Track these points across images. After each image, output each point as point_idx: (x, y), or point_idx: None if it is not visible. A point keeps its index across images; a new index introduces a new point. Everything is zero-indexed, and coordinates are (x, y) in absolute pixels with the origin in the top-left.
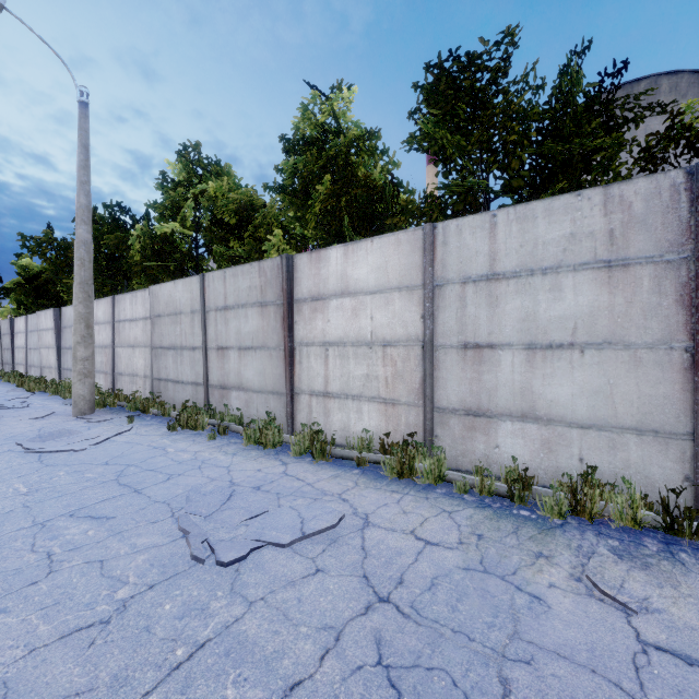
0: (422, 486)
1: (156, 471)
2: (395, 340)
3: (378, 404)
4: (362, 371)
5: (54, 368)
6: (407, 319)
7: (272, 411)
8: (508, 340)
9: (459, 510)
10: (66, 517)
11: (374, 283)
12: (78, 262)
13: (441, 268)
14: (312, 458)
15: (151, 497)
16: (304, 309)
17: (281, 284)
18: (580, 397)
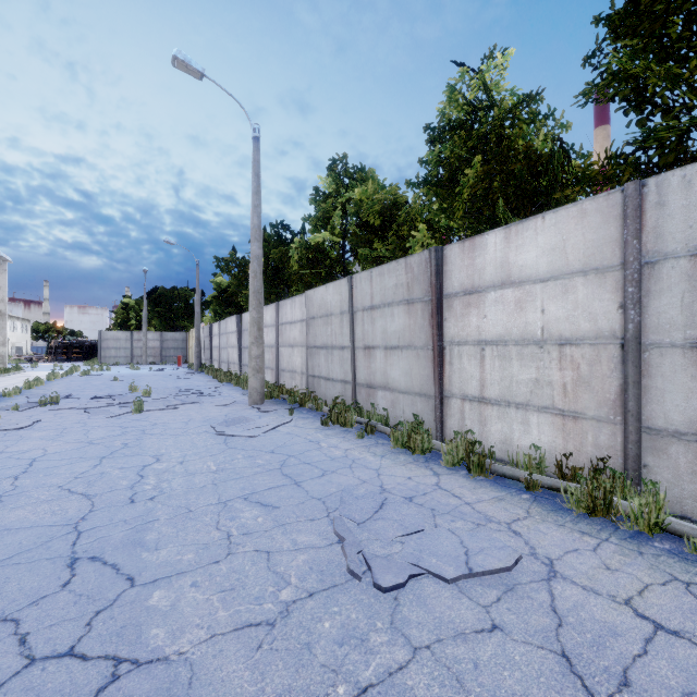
0: (627, 532)
1: (312, 465)
2: (578, 337)
3: (552, 416)
4: (528, 375)
5: (236, 364)
6: (597, 310)
7: (419, 413)
8: None
9: None
10: (241, 499)
11: (545, 268)
12: (252, 275)
13: (654, 238)
14: (468, 471)
15: (308, 492)
16: (454, 305)
17: (429, 279)
18: None
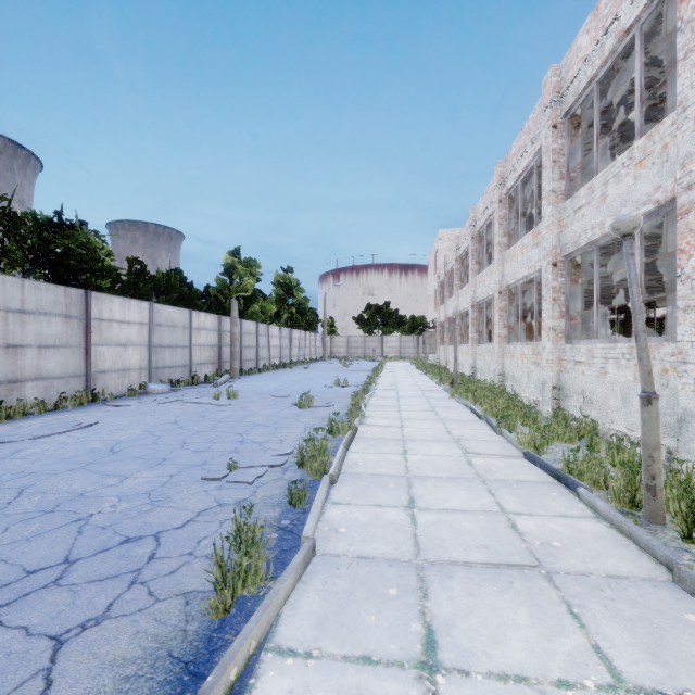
0: (23, 418)
1: None
2: None
3: None
4: None
5: None
6: None
7: None
8: (31, 343)
9: (59, 414)
10: (10, 457)
11: None
12: None
13: None
14: None
15: None
16: None
17: None
18: (58, 366)
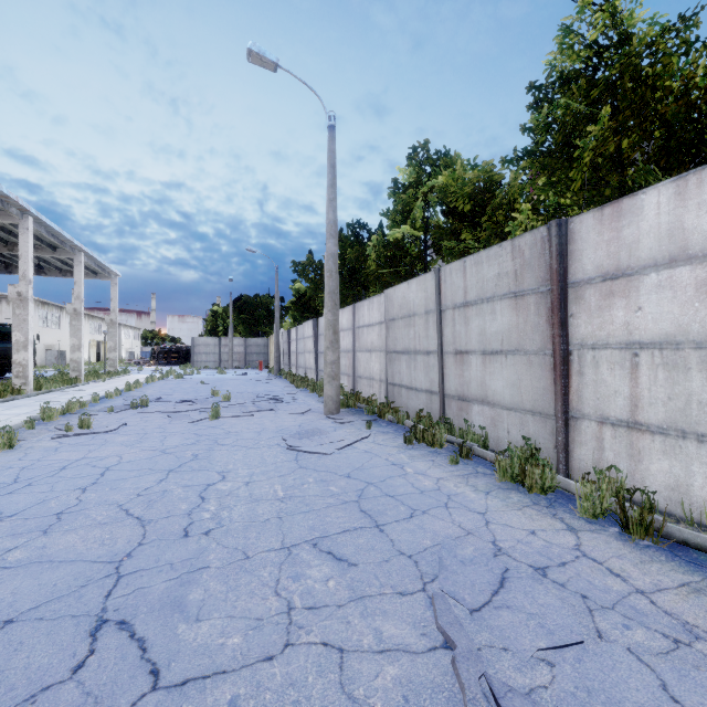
0: None
1: (397, 499)
2: None
3: None
4: None
5: (313, 369)
6: None
7: (531, 437)
8: None
9: None
10: (309, 545)
11: None
12: (327, 274)
13: None
14: (621, 529)
15: (394, 542)
16: (587, 295)
17: (547, 263)
18: None
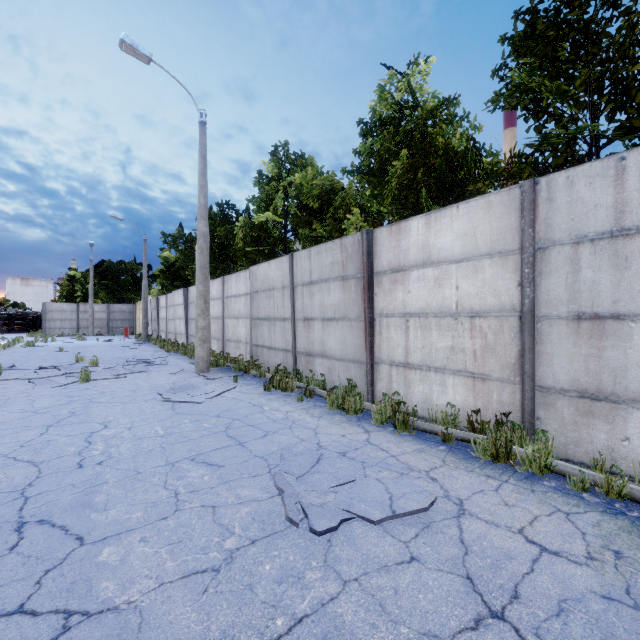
0: (523, 474)
1: (255, 427)
2: (485, 310)
3: (464, 378)
4: (445, 343)
5: (183, 335)
6: (500, 287)
7: (352, 378)
8: None
9: (579, 512)
10: (188, 460)
11: (459, 251)
12: (198, 251)
13: (545, 228)
14: (394, 428)
15: (251, 451)
16: (383, 281)
17: (361, 258)
18: None
